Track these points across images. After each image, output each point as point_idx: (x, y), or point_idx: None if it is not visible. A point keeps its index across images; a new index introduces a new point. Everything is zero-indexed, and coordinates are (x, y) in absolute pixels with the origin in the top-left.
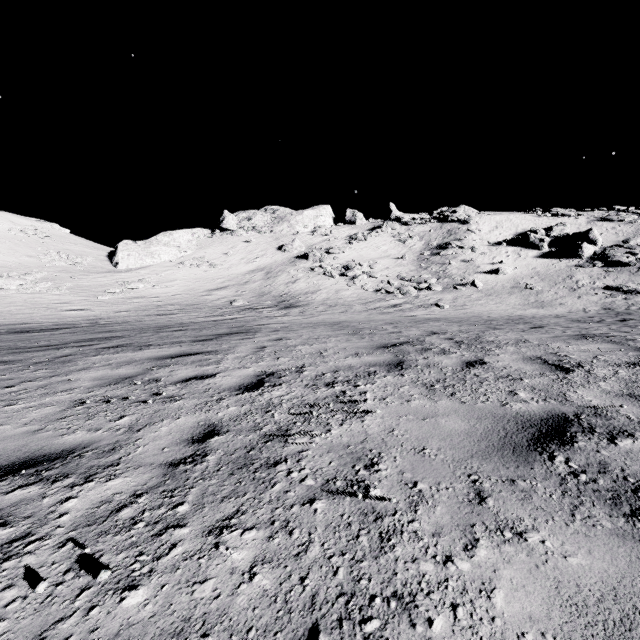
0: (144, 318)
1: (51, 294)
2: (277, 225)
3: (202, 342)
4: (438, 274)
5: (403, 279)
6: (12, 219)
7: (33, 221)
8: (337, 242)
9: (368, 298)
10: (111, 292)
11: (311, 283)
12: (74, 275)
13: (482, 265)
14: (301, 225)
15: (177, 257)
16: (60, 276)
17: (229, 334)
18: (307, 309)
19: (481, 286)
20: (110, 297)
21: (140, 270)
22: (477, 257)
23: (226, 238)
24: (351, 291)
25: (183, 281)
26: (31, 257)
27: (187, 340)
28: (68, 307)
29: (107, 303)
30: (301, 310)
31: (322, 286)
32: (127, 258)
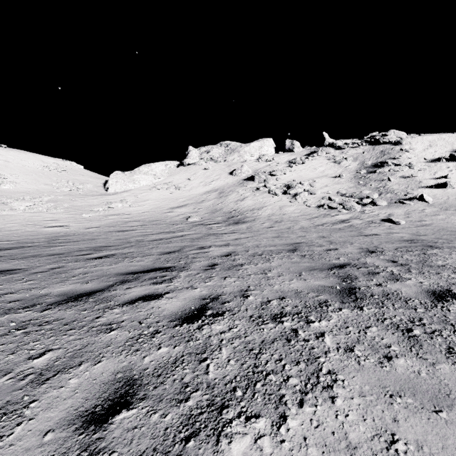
0: (102, 235)
1: (48, 213)
2: (229, 155)
3: (57, 310)
4: (379, 190)
5: (344, 195)
6: (43, 159)
7: (58, 160)
8: (278, 166)
9: (312, 213)
10: (95, 210)
11: (257, 200)
12: (73, 198)
13: (424, 180)
14: (248, 154)
15: (152, 182)
16: (63, 198)
17: (141, 273)
18: (254, 225)
19: (430, 200)
20: (92, 215)
21: (123, 193)
22: (416, 173)
23: (190, 167)
24: (294, 207)
25: (153, 201)
26: (47, 185)
27: (56, 293)
28: (52, 224)
29: (86, 220)
30: (248, 226)
31: (267, 203)
32: (115, 184)
